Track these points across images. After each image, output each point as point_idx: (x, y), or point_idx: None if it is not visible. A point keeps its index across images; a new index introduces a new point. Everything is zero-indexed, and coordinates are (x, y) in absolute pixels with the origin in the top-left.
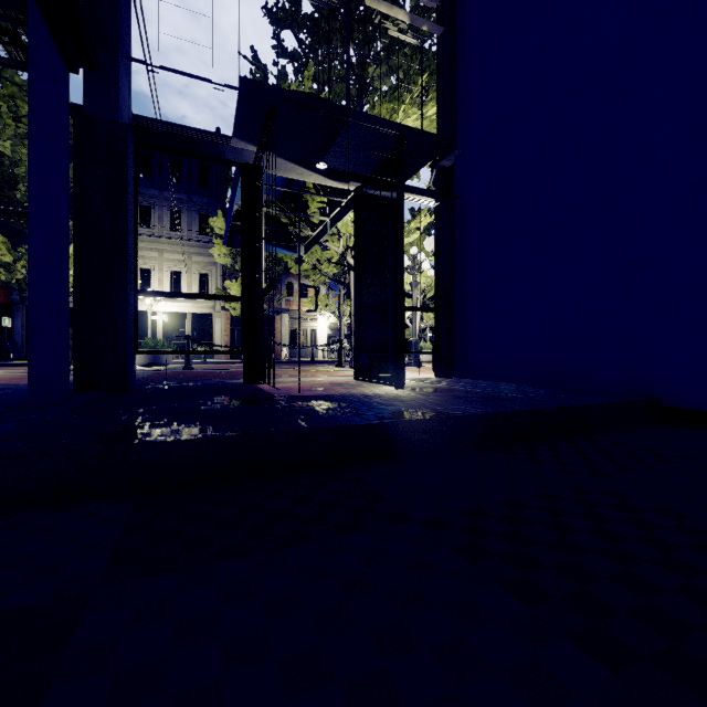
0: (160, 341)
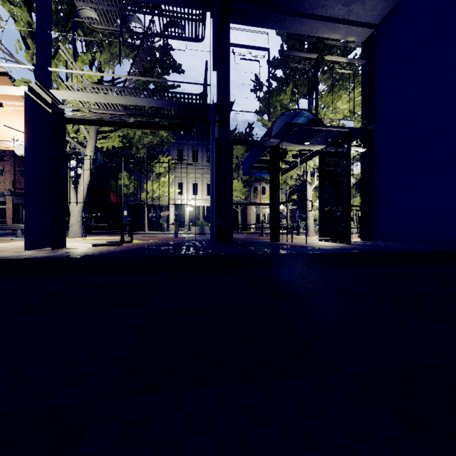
0: (203, 222)
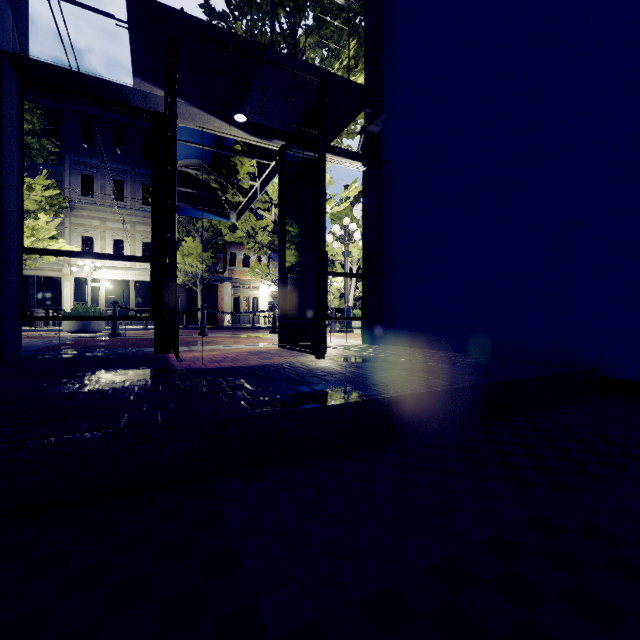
0: (91, 308)
